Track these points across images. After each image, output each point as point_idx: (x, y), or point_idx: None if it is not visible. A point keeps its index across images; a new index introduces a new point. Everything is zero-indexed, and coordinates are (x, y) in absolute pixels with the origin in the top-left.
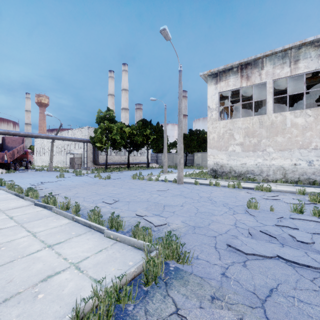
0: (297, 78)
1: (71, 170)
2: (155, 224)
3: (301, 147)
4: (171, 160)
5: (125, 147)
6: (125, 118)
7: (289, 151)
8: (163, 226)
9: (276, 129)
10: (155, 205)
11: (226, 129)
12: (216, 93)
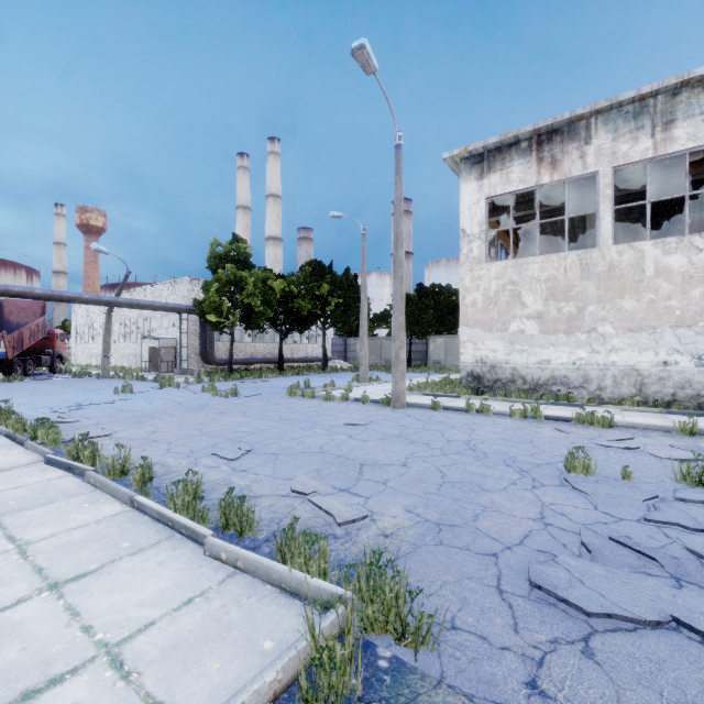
0: (666, 166)
1: (151, 375)
2: (338, 518)
3: (679, 324)
4: (376, 353)
5: (273, 323)
6: (274, 259)
7: (652, 332)
8: (358, 522)
9: (621, 281)
10: (340, 464)
11: (503, 281)
12: (481, 199)
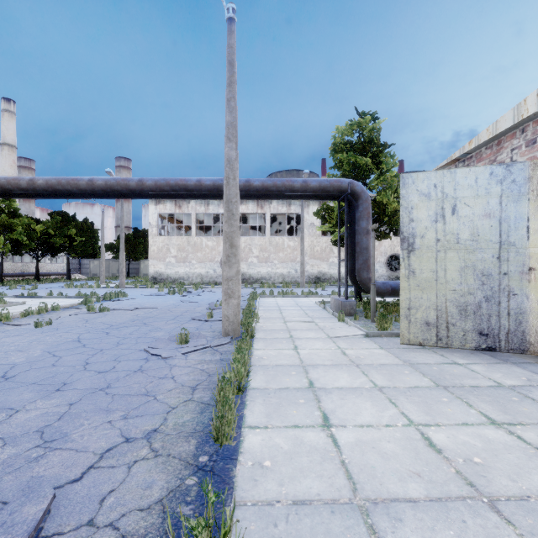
0: None
1: None
2: None
3: (210, 261)
4: (106, 270)
5: (28, 250)
6: None
7: (205, 263)
8: None
9: (198, 247)
10: None
11: (164, 244)
12: (156, 212)
